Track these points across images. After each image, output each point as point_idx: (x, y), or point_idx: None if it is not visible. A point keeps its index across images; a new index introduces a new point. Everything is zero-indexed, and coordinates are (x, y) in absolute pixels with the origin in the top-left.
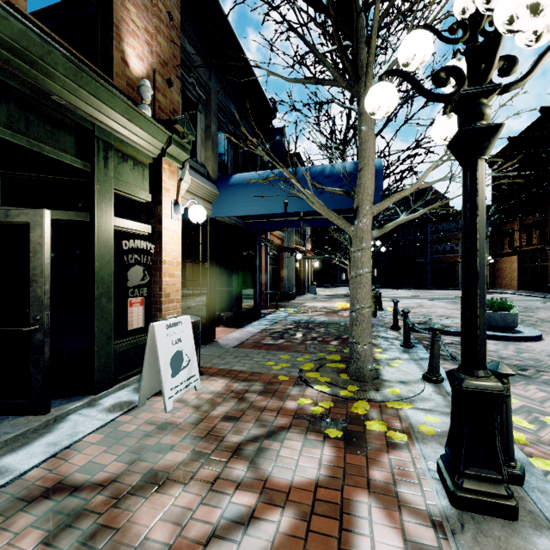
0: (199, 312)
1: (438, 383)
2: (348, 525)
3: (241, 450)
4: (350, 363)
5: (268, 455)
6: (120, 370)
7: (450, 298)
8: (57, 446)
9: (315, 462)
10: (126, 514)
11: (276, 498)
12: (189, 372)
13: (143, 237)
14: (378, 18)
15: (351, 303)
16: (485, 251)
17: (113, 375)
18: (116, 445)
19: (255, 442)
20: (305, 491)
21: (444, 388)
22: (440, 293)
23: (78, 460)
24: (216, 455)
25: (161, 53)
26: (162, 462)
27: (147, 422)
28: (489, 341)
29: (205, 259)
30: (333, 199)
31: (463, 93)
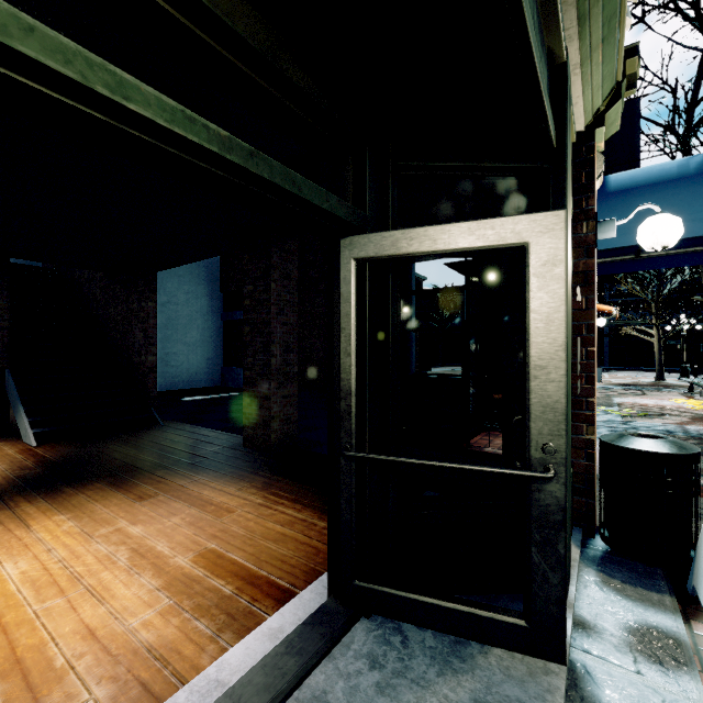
0: None
1: None
2: None
3: None
4: None
5: None
6: None
7: None
8: None
9: None
10: None
11: None
12: None
13: None
14: None
15: None
16: None
17: None
18: None
19: None
20: None
21: None
22: None
23: None
24: None
25: None
26: None
27: None
28: None
29: None
30: None
31: None
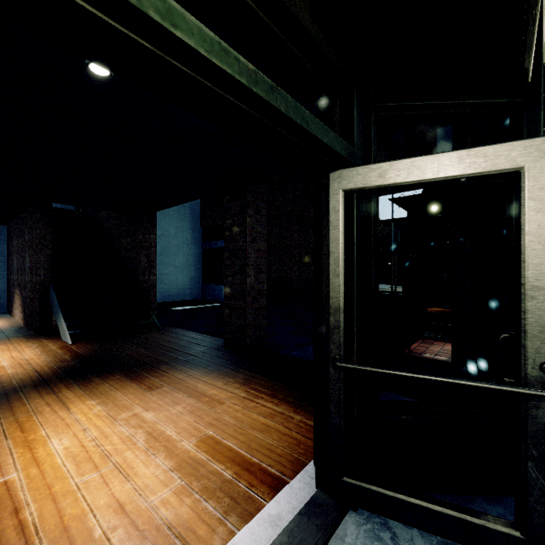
0: None
1: None
2: None
3: None
4: None
5: None
6: None
7: None
8: None
9: None
10: None
11: None
12: None
13: None
14: None
15: None
16: None
17: None
18: None
19: None
20: None
21: None
22: None
23: None
24: None
25: None
26: None
27: None
28: None
29: None
30: None
31: None
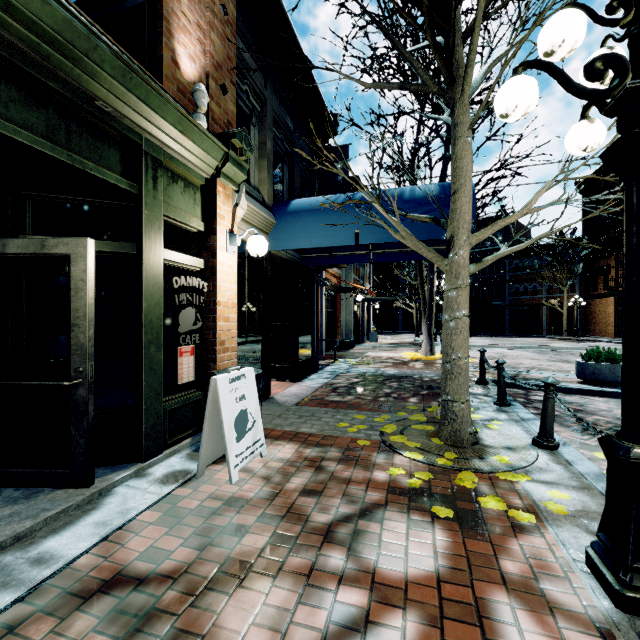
0: (253, 363)
1: (553, 450)
2: (491, 633)
3: (332, 533)
4: (443, 424)
5: (367, 539)
6: (170, 433)
7: (536, 347)
8: (107, 526)
9: (428, 549)
10: (208, 615)
11: (390, 595)
12: (254, 435)
13: (193, 274)
14: (483, 6)
15: (443, 353)
16: (575, 291)
17: (163, 438)
18: (178, 525)
19: (347, 522)
20: (425, 586)
21: (562, 456)
22: (522, 341)
23: (136, 544)
24: (303, 540)
25: (215, 54)
26: (239, 548)
27: (210, 496)
28: (597, 398)
29: (260, 301)
30: (414, 229)
31: (630, 86)
